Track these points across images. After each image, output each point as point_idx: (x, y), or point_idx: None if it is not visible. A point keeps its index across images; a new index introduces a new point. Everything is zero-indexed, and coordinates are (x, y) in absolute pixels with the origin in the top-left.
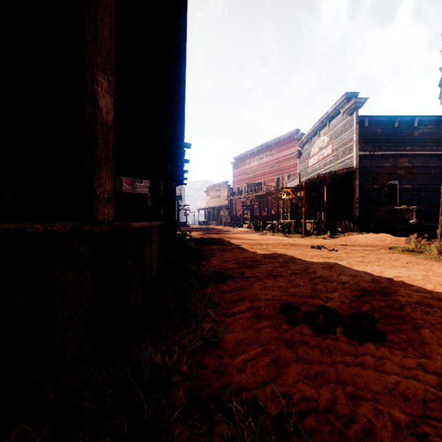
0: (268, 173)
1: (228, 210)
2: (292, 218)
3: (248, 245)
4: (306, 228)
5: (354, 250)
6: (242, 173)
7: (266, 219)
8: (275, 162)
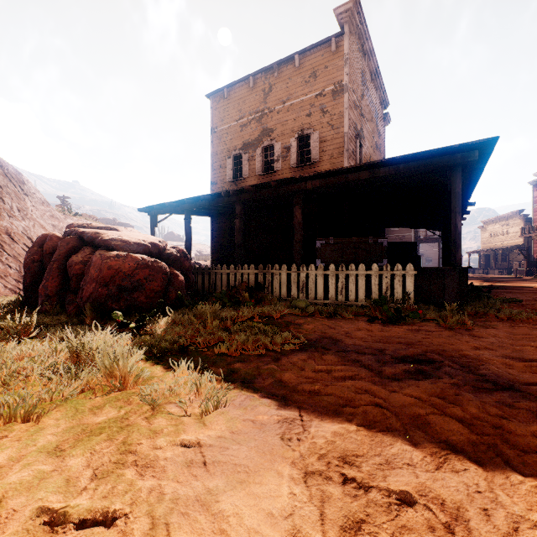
0: None
1: (524, 253)
2: None
3: None
4: None
5: None
6: None
7: None
8: None
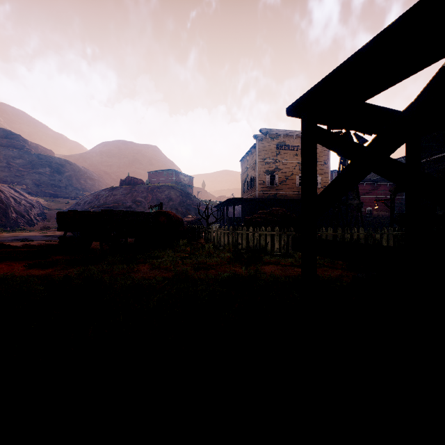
0: None
1: None
2: None
3: None
4: None
5: None
6: None
7: None
8: None
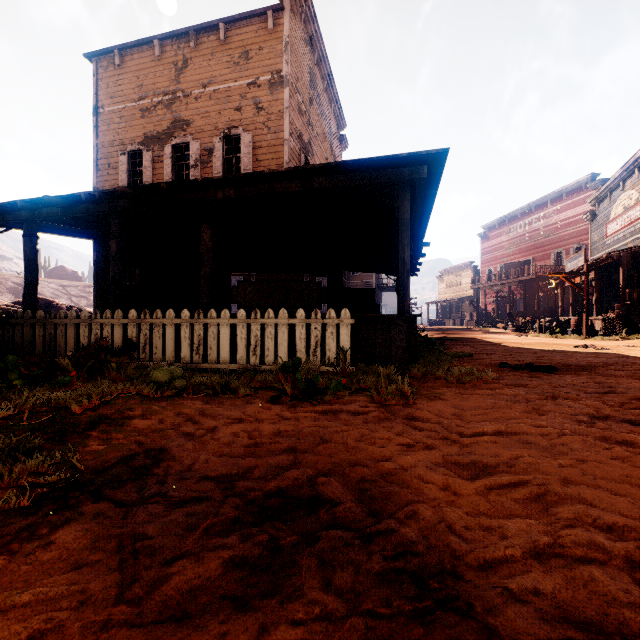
0: (540, 246)
1: (474, 304)
2: (578, 314)
3: (494, 343)
4: (595, 327)
5: (635, 350)
6: (496, 247)
7: (534, 316)
8: (553, 228)
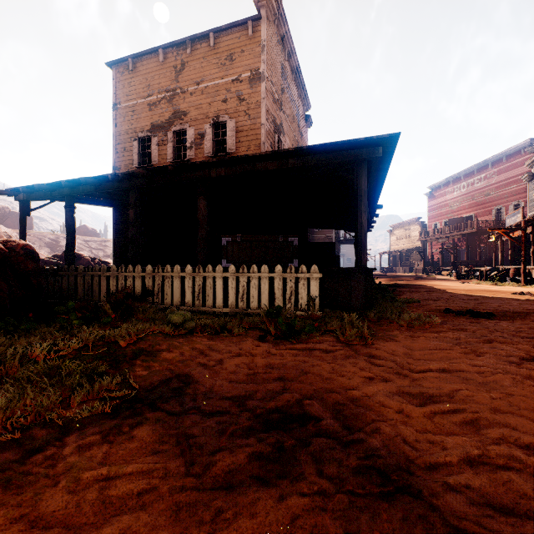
0: (481, 203)
1: (421, 254)
2: (517, 263)
3: (439, 290)
4: (532, 276)
5: None
6: (442, 205)
7: (475, 265)
8: (494, 188)
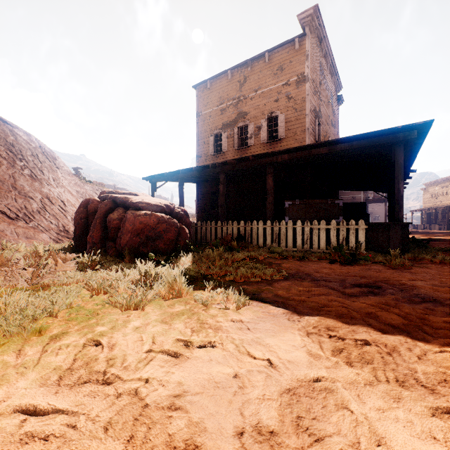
0: None
1: None
2: None
3: None
4: None
5: None
6: None
7: None
8: None
